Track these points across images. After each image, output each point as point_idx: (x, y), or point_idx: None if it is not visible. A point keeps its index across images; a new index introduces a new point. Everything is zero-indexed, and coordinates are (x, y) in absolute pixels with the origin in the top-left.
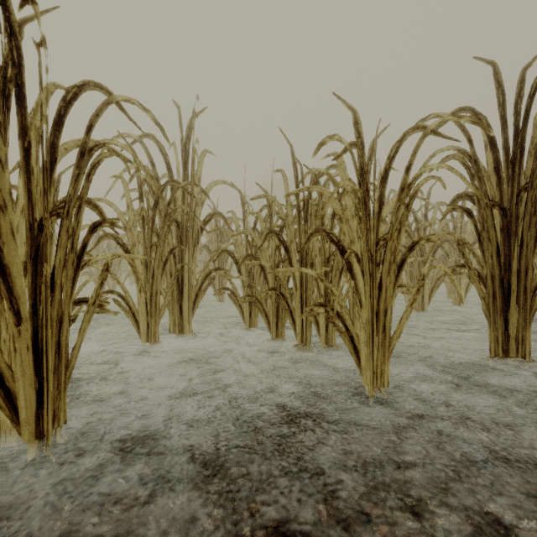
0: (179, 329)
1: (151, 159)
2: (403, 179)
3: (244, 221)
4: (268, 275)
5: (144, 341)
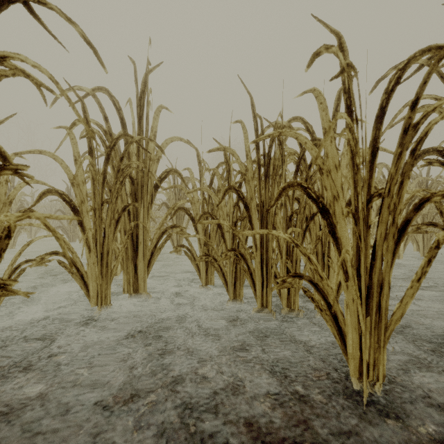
0: (133, 288)
1: (104, 113)
2: (406, 117)
3: (200, 179)
4: (226, 233)
5: (94, 304)
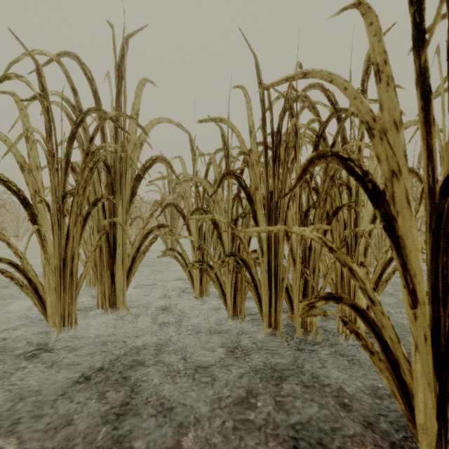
0: (109, 302)
1: (72, 83)
2: None
3: (194, 169)
4: (224, 234)
5: (53, 325)
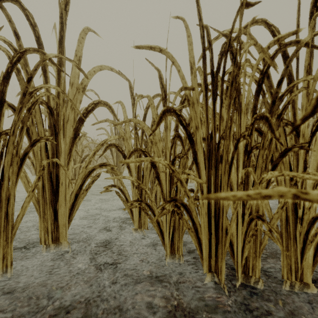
0: (52, 238)
1: (14, 28)
2: None
3: (133, 113)
4: (161, 174)
5: None
